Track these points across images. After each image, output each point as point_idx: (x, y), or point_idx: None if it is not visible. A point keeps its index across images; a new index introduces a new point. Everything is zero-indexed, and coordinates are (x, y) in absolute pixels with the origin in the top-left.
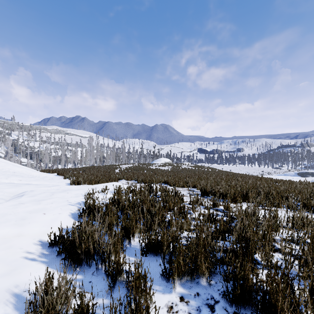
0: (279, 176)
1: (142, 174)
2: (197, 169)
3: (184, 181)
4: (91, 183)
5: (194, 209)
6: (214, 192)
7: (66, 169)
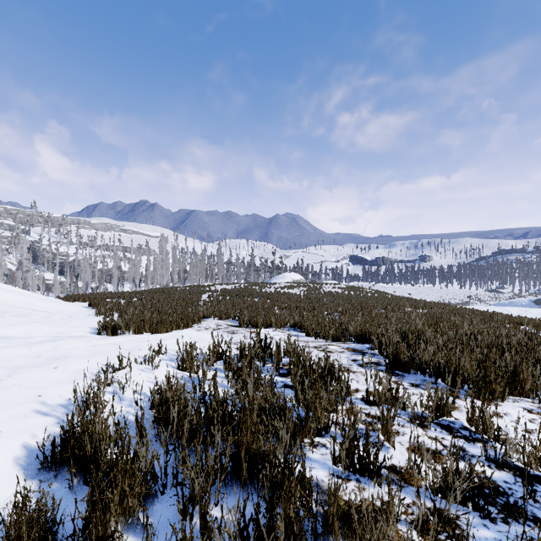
0: (512, 309)
1: (249, 305)
2: (353, 293)
3: (339, 328)
4: (143, 327)
5: (391, 434)
6: (420, 363)
7: (112, 294)
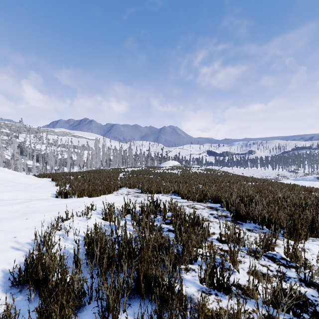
0: (304, 182)
1: (147, 180)
2: (209, 173)
3: (202, 194)
4: (83, 193)
5: (236, 263)
6: (253, 216)
7: (66, 173)
